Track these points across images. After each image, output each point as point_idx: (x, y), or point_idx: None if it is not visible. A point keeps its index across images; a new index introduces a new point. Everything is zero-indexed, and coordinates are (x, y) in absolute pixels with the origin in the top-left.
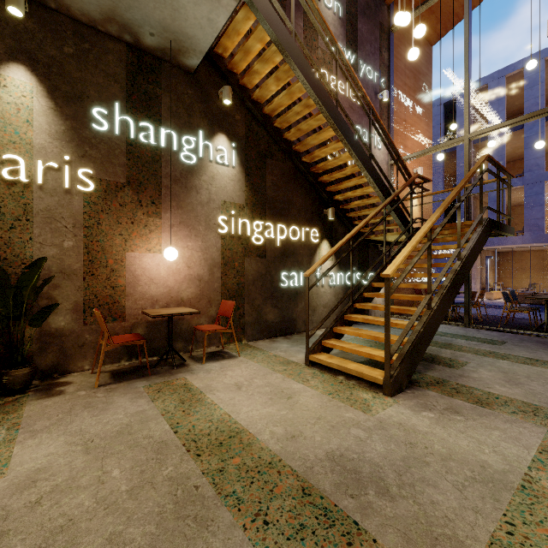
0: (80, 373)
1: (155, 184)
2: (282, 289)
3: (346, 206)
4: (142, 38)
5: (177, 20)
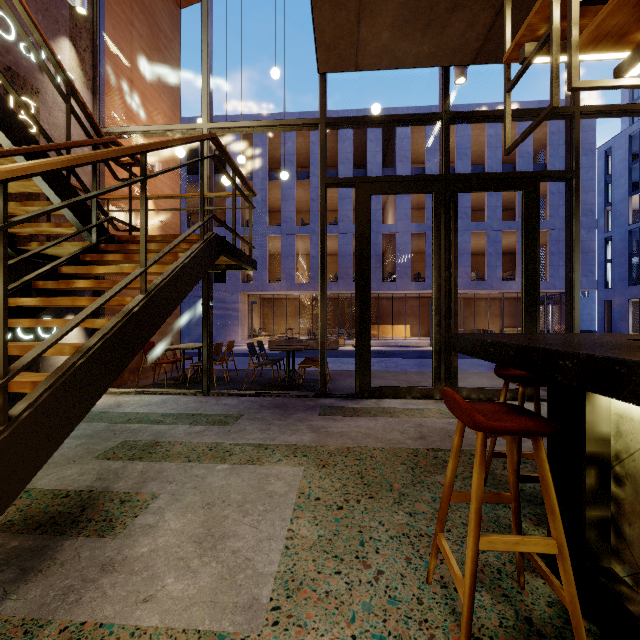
0: None
1: None
2: None
3: None
4: None
5: None
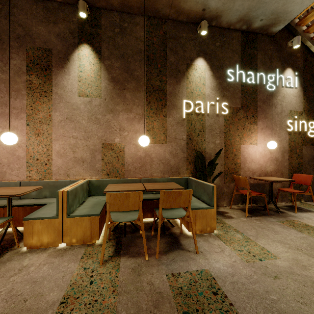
0: (224, 208)
1: (253, 106)
2: None
3: None
4: (253, 25)
5: (285, 5)
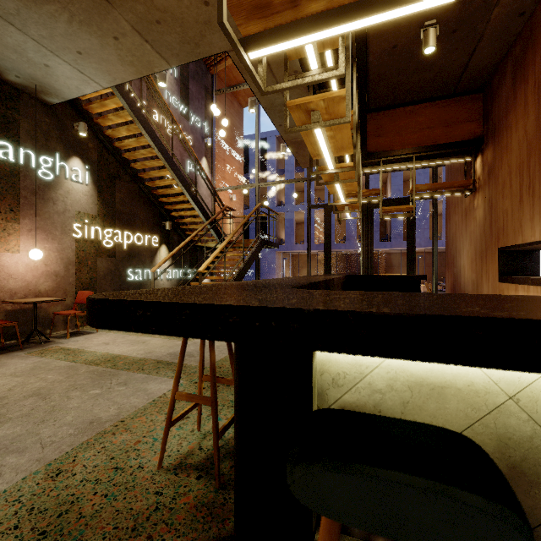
0: None
1: (14, 194)
2: (128, 282)
3: (180, 221)
4: (5, 75)
5: (48, 79)
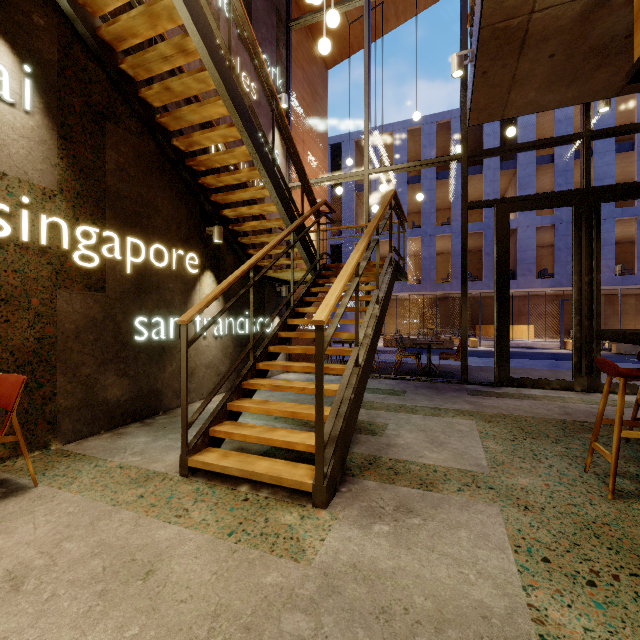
0: None
1: None
2: (136, 345)
3: (238, 227)
4: None
5: None
